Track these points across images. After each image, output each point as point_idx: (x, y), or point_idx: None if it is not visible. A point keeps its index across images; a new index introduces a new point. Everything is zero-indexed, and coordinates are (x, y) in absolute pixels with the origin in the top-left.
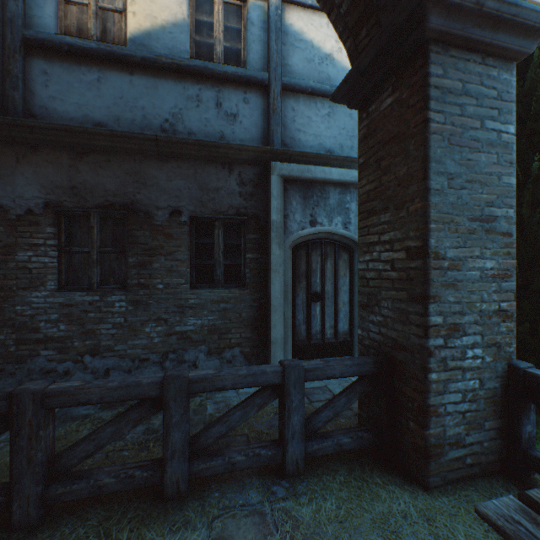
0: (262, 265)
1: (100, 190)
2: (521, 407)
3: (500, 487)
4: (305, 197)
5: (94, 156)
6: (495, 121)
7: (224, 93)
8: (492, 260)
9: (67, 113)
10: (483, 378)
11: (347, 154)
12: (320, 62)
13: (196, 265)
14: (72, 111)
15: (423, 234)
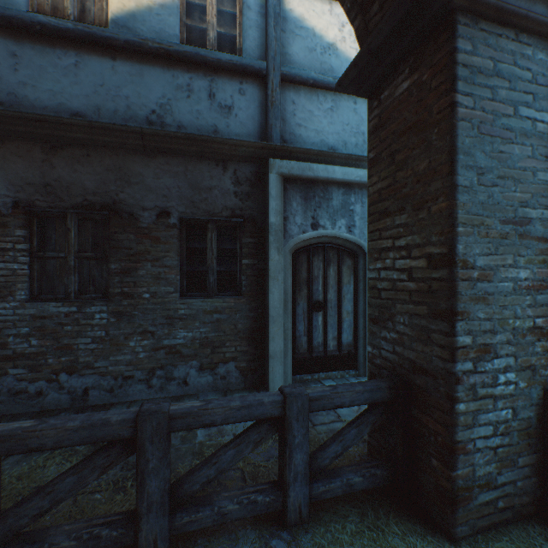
0: (260, 271)
1: (78, 188)
2: None
3: (538, 536)
4: (306, 198)
5: (71, 150)
6: (530, 108)
7: (218, 82)
8: (526, 269)
9: (39, 101)
10: (516, 407)
11: (351, 152)
12: (322, 51)
13: (186, 272)
14: (45, 99)
15: (449, 238)
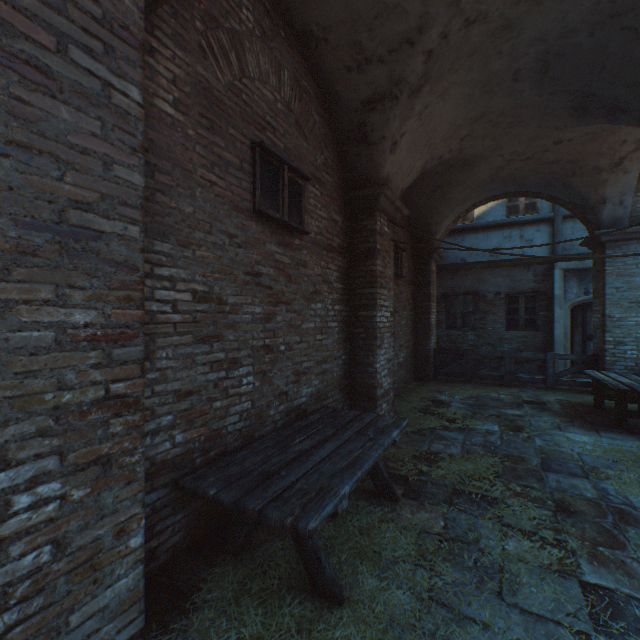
0: (549, 318)
1: (462, 287)
2: None
3: None
4: (579, 279)
5: (460, 273)
6: None
7: (524, 230)
8: None
9: (449, 257)
10: (637, 363)
11: None
12: None
13: (507, 318)
14: (451, 256)
15: (602, 309)
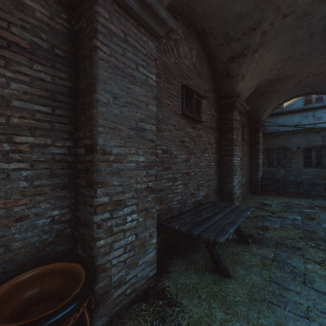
0: None
1: (277, 144)
2: None
3: None
4: None
5: (275, 137)
6: None
7: (315, 112)
8: None
9: (269, 129)
10: None
11: None
12: None
13: (304, 161)
14: (270, 128)
15: None
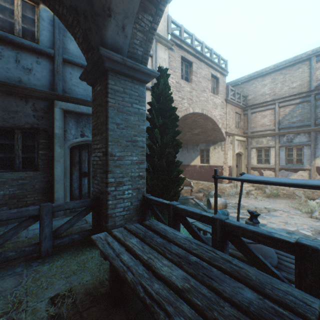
0: (50, 157)
1: None
2: (145, 210)
3: None
4: (77, 122)
5: None
6: (138, 105)
7: (22, 55)
8: (136, 157)
9: None
10: (132, 201)
11: None
12: None
13: None
14: None
15: (106, 146)
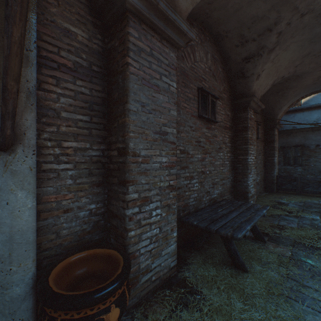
0: None
1: (293, 142)
2: None
3: None
4: None
5: (292, 134)
6: None
7: None
8: None
9: (285, 126)
10: None
11: None
12: None
13: None
14: (286, 125)
15: None
